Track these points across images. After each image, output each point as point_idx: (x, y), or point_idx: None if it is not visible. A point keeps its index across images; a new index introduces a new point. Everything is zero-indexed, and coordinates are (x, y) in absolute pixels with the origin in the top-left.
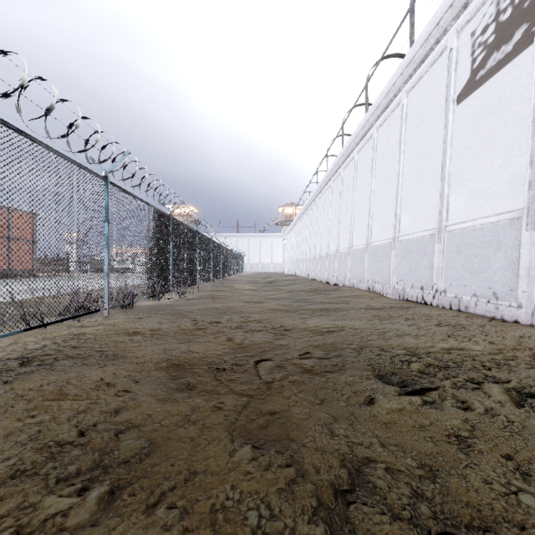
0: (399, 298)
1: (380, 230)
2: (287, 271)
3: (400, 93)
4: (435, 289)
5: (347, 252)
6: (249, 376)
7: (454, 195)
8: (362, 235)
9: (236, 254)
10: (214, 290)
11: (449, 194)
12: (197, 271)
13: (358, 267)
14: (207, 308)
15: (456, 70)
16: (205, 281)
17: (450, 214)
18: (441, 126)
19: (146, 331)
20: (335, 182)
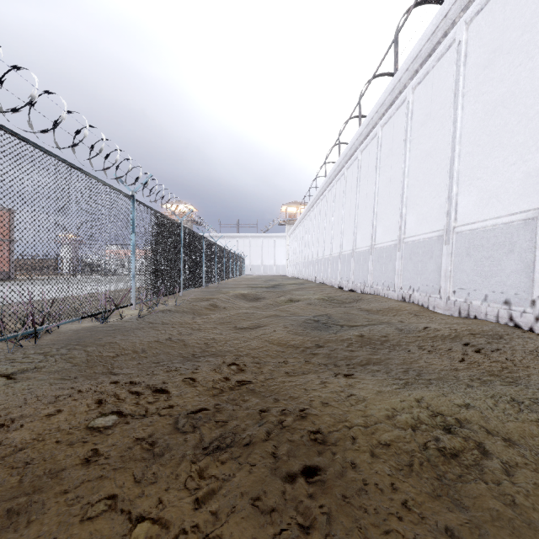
0: (460, 315)
1: (421, 220)
2: (290, 273)
3: (455, 27)
4: None
5: (367, 250)
6: None
7: None
8: (390, 229)
9: (236, 255)
10: (201, 299)
11: None
12: (181, 274)
13: (384, 270)
14: (169, 338)
15: None
16: (193, 286)
17: None
18: None
19: None
20: (350, 169)
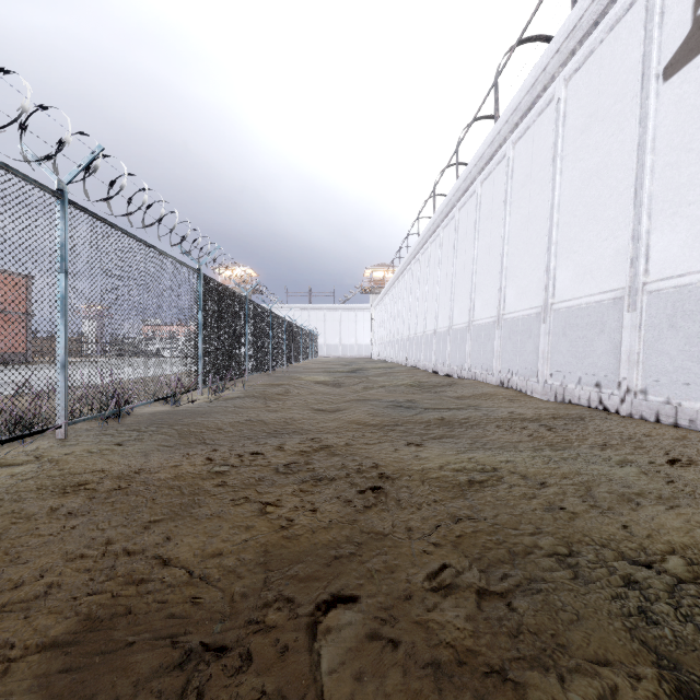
0: (556, 400)
1: (520, 294)
2: (376, 355)
3: (554, 82)
4: (624, 388)
5: (465, 328)
6: (288, 691)
7: (660, 231)
8: (489, 303)
9: (308, 332)
10: (270, 384)
11: (649, 230)
12: (246, 356)
13: (483, 351)
14: (249, 419)
15: (662, 25)
16: (259, 370)
17: (654, 263)
18: (632, 122)
19: (105, 481)
20: (446, 230)
